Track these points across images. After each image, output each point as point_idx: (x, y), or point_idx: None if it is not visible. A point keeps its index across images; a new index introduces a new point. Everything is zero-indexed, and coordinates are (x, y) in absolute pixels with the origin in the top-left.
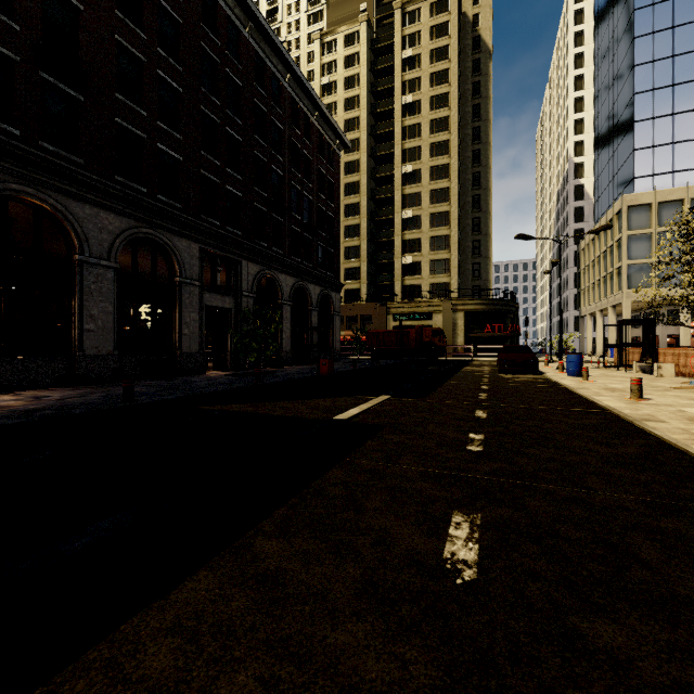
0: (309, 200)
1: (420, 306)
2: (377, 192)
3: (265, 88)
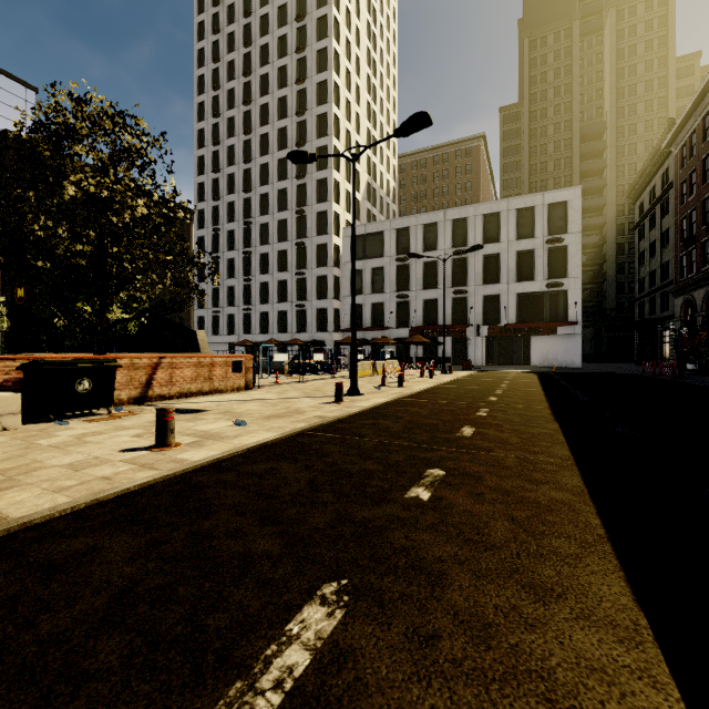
0: None
1: None
2: None
3: None
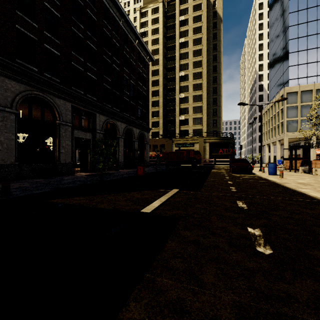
0: (133, 85)
1: (188, 140)
2: (167, 85)
3: (109, 24)
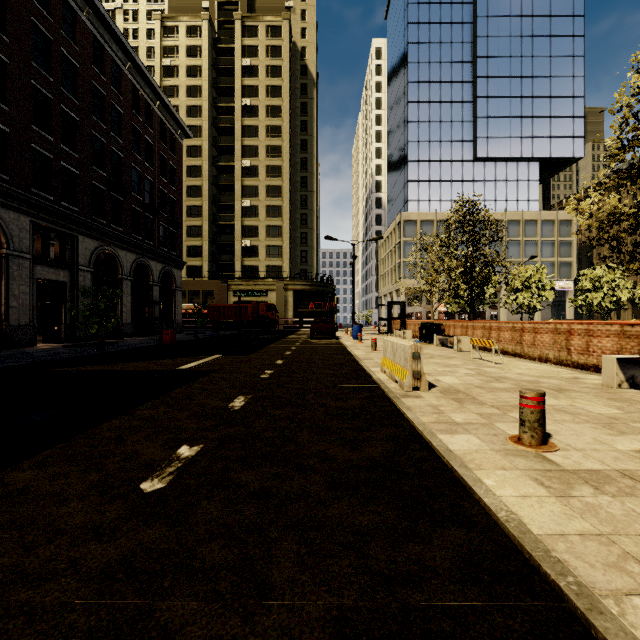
0: (151, 182)
1: (257, 284)
2: (219, 179)
3: (103, 71)
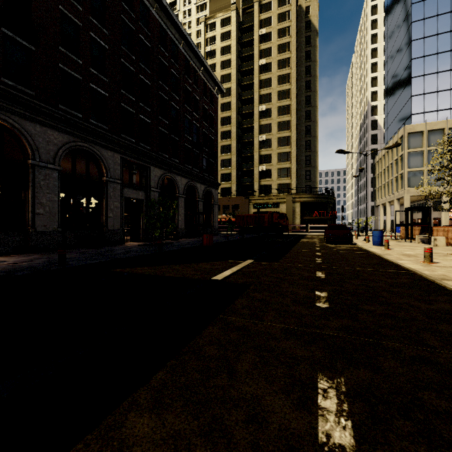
0: (197, 126)
1: (271, 198)
2: (243, 123)
3: (166, 49)
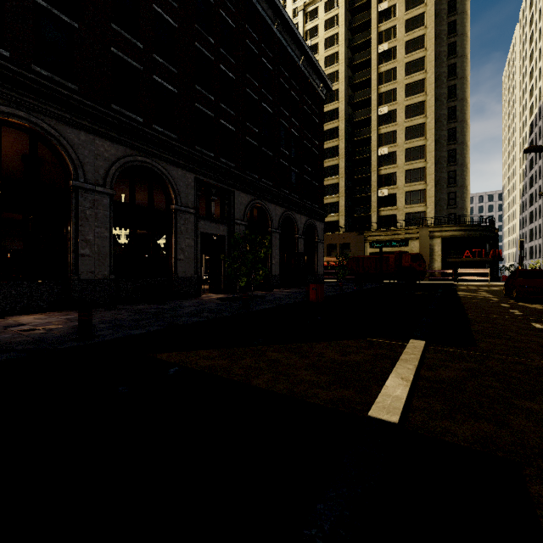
0: (296, 137)
1: (396, 234)
2: (354, 135)
3: (256, 31)
